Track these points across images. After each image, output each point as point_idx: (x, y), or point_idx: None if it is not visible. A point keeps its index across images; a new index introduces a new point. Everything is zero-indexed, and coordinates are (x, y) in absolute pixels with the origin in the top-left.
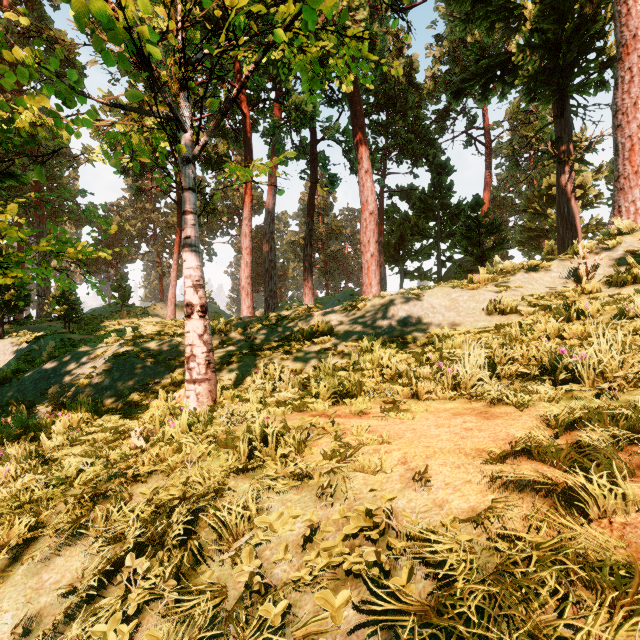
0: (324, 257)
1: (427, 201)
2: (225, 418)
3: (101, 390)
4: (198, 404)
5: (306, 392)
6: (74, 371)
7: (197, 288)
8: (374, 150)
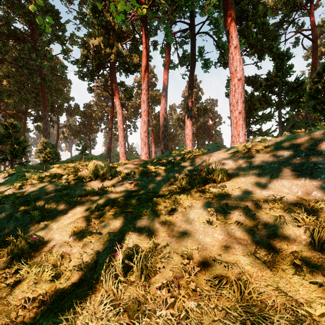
0: (196, 126)
1: (272, 80)
2: None
3: None
4: None
5: None
6: None
7: None
8: None
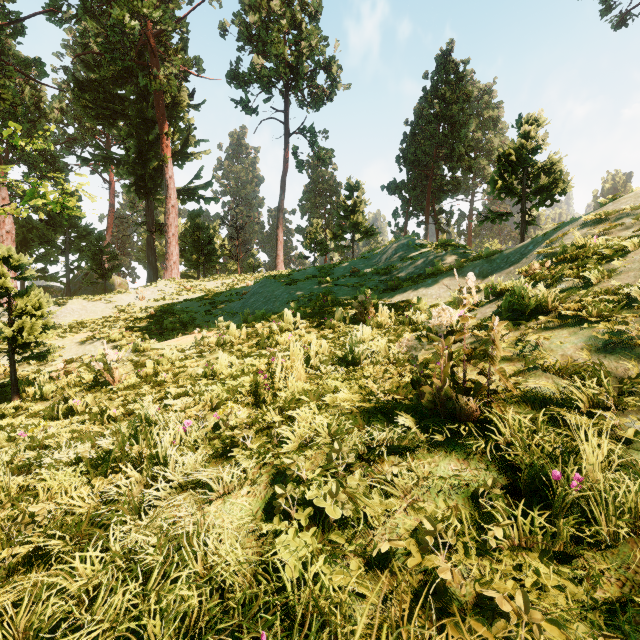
0: None
1: (57, 218)
2: None
3: None
4: None
5: None
6: None
7: None
8: None
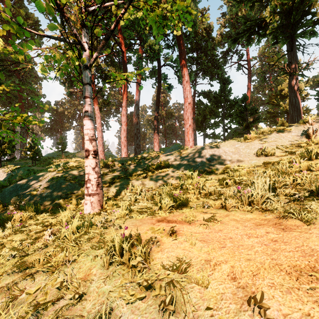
0: (164, 127)
1: (218, 98)
2: (100, 223)
3: (42, 198)
4: (92, 208)
5: (154, 201)
6: (31, 186)
7: (91, 141)
8: (190, 72)
